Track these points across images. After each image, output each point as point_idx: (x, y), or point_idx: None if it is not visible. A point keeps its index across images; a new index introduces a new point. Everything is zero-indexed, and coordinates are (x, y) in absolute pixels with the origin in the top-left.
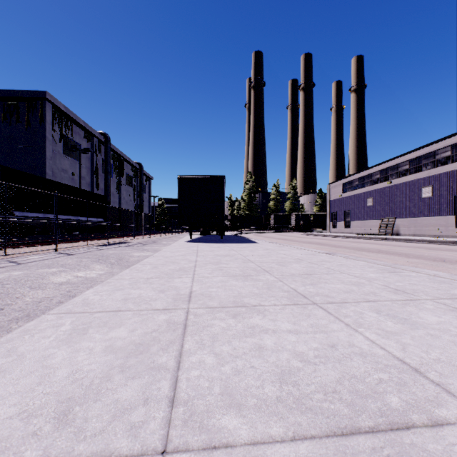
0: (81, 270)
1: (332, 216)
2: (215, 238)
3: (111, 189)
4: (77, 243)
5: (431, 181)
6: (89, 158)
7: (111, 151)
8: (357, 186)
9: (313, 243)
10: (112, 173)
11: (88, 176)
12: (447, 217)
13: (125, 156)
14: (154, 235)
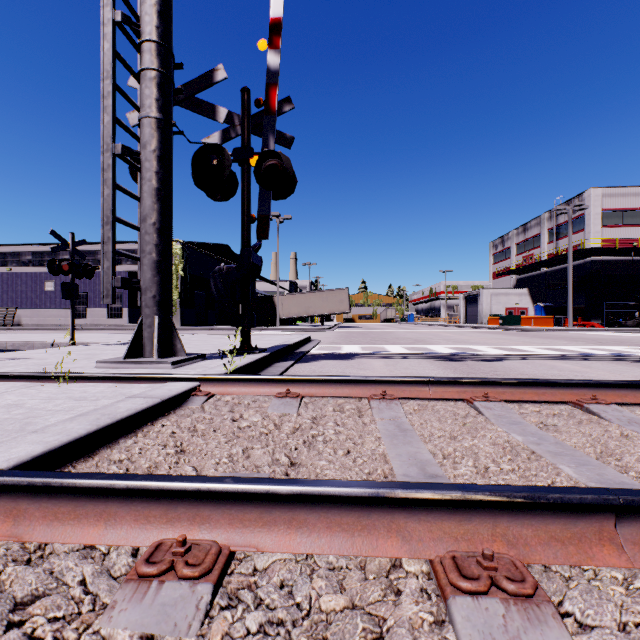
0: None
1: None
2: None
3: None
4: None
5: (55, 277)
6: None
7: None
8: None
9: None
10: None
11: None
12: (67, 309)
13: None
14: None
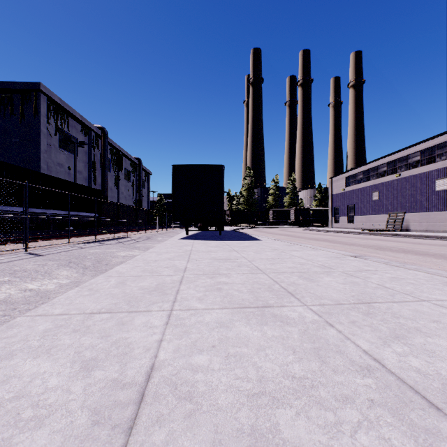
0: (35, 280)
1: (334, 210)
2: (213, 234)
3: (109, 184)
4: (59, 240)
5: (446, 173)
6: (86, 153)
7: (109, 146)
8: (361, 180)
9: (321, 240)
10: (110, 168)
11: (86, 170)
12: None
13: (123, 151)
14: (150, 231)
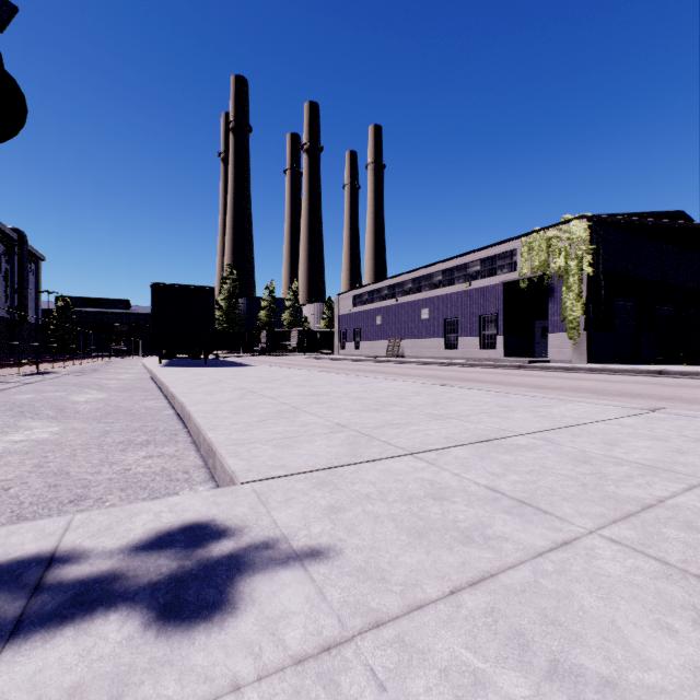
0: (84, 394)
1: (341, 334)
2: (196, 363)
3: None
4: None
5: (428, 303)
6: None
7: None
8: (367, 301)
9: (317, 367)
10: None
11: None
12: (439, 339)
13: None
14: (82, 361)
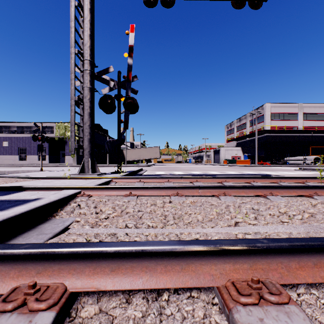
0: None
1: None
2: None
3: None
4: None
5: (8, 139)
6: None
7: None
8: None
9: None
10: None
11: None
12: (15, 156)
13: None
14: None
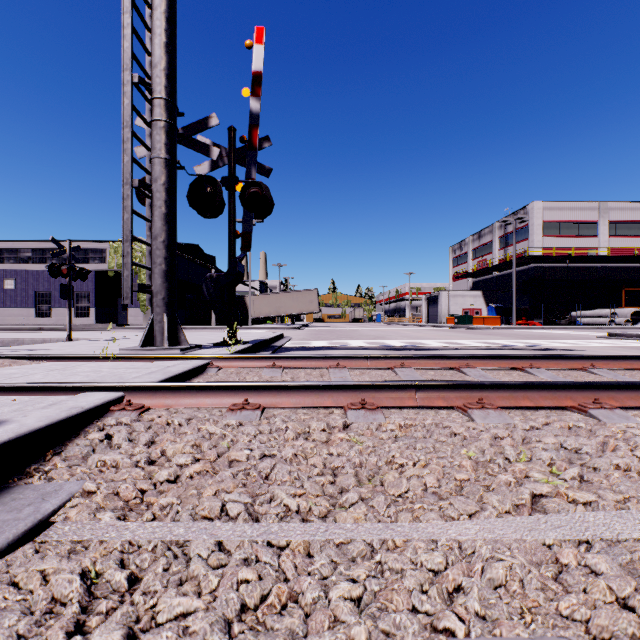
0: None
1: None
2: None
3: None
4: None
5: (15, 275)
6: None
7: None
8: None
9: None
10: None
11: None
12: (29, 308)
13: None
14: None
